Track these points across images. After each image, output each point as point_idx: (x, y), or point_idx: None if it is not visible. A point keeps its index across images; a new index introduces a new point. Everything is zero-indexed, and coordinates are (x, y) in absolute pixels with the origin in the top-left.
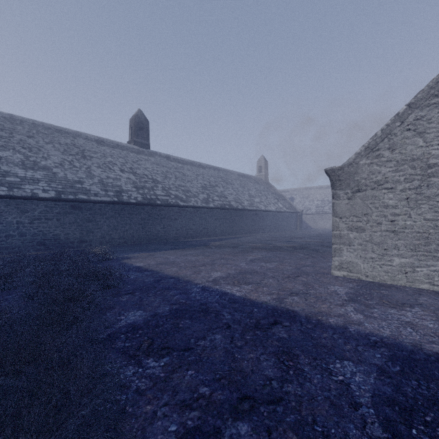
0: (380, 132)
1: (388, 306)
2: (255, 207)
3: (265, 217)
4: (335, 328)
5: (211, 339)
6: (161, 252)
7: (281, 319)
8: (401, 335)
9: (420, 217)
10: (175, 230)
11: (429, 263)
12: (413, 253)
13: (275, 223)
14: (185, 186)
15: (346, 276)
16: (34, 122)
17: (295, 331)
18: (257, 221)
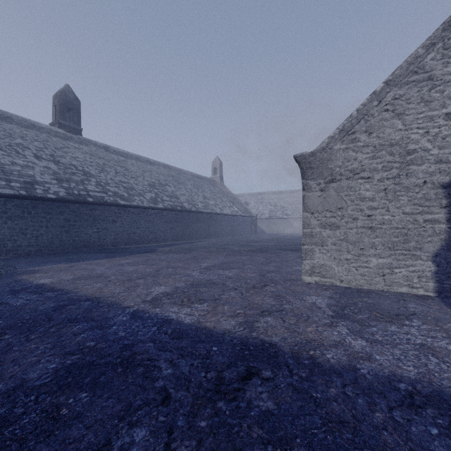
0: (356, 112)
1: (384, 321)
2: (210, 210)
3: (221, 221)
4: (342, 373)
5: (122, 448)
6: (88, 262)
7: (257, 363)
8: (431, 371)
9: (398, 210)
10: (114, 235)
11: (408, 263)
12: (391, 252)
13: (231, 228)
14: (128, 183)
15: (319, 281)
16: None
17: (285, 390)
18: (212, 225)
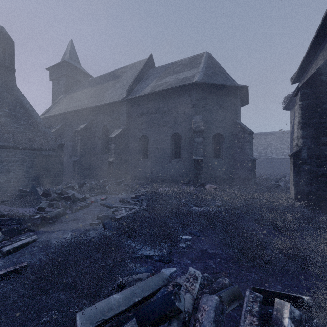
0: None
1: None
2: None
3: None
4: None
5: None
6: None
7: None
8: None
9: None
10: None
11: None
12: None
13: None
14: None
15: None
16: (288, 131)
17: None
18: None
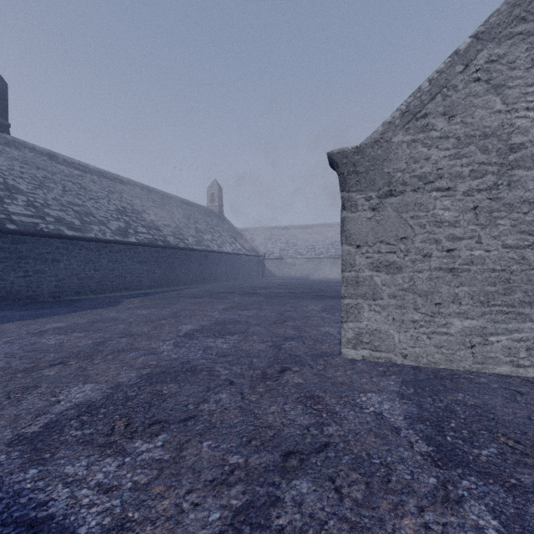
0: (427, 83)
1: None
2: (205, 246)
3: (219, 261)
4: None
5: None
6: None
7: None
8: None
9: (496, 241)
10: (56, 281)
11: (511, 327)
12: (484, 309)
13: (232, 270)
14: (83, 206)
15: (368, 357)
16: None
17: None
18: (208, 267)
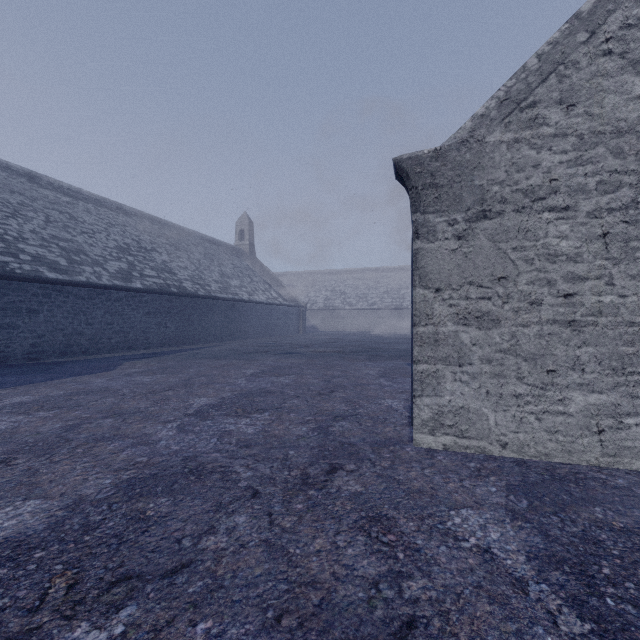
0: (535, 59)
1: None
2: (231, 294)
3: (250, 313)
4: None
5: None
6: None
7: None
8: None
9: (635, 283)
10: (32, 338)
11: None
12: (618, 379)
13: (266, 323)
14: (72, 241)
15: (452, 446)
16: None
17: None
18: (235, 319)
